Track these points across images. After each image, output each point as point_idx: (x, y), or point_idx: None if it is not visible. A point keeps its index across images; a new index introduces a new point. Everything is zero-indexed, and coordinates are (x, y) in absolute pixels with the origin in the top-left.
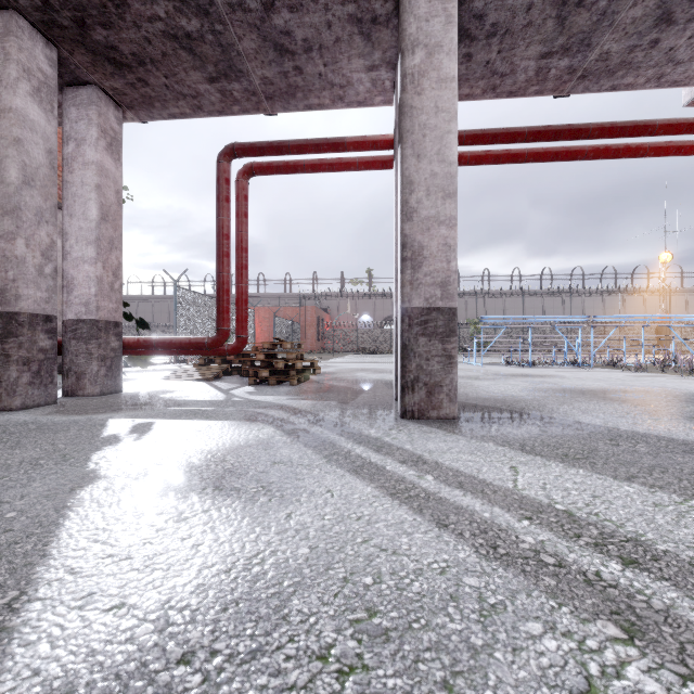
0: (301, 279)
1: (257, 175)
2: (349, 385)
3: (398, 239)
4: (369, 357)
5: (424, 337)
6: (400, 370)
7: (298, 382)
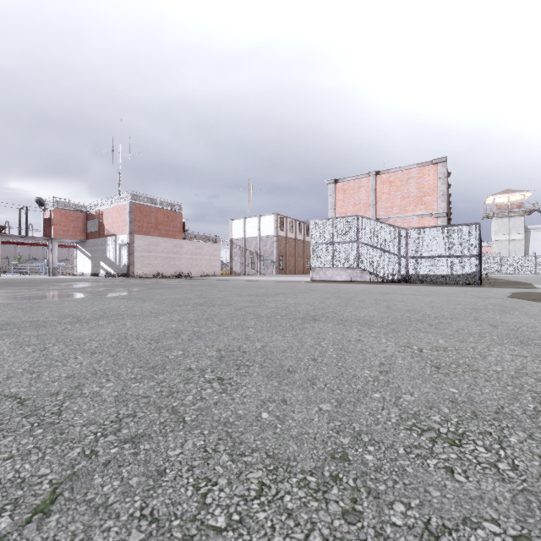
0: None
1: None
2: None
3: None
4: None
5: None
6: None
7: None
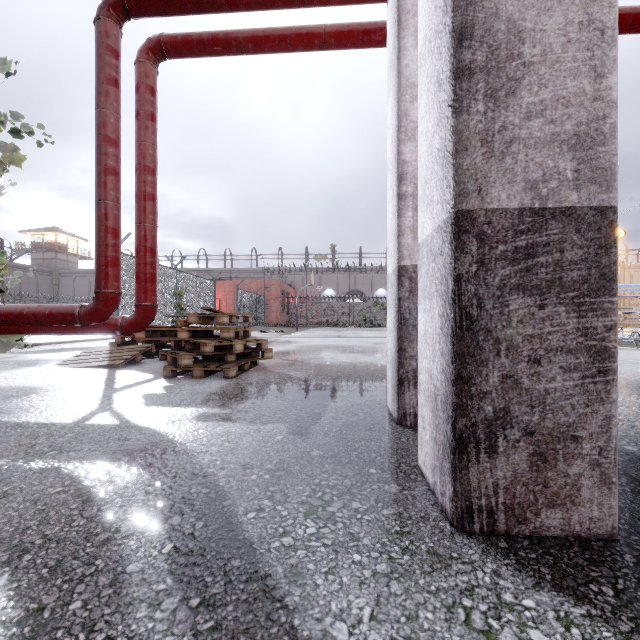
0: (267, 254)
1: (169, 55)
2: (312, 376)
3: (426, 61)
4: (333, 330)
5: (524, 296)
6: (452, 389)
7: (240, 370)
